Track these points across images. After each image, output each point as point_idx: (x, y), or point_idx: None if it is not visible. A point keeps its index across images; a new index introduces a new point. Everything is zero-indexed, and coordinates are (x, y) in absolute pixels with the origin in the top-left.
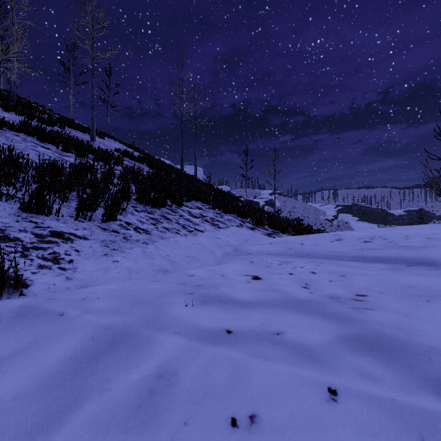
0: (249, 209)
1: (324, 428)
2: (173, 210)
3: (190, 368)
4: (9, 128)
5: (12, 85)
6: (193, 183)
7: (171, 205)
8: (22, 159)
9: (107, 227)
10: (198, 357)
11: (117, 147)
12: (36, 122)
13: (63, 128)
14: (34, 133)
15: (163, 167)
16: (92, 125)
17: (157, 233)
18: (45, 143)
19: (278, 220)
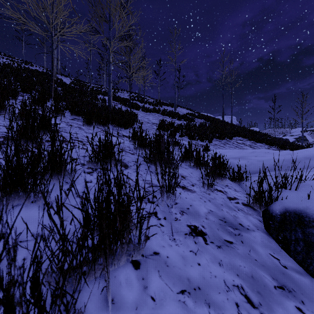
0: (274, 140)
1: (278, 152)
2: (228, 141)
3: (258, 151)
4: (152, 112)
5: (139, 90)
6: (234, 127)
7: (226, 139)
8: (174, 124)
9: (210, 144)
10: (258, 151)
11: (185, 111)
12: (151, 106)
13: (161, 106)
14: (159, 112)
15: (213, 119)
16: (175, 102)
17: (227, 148)
18: (164, 116)
19: (298, 146)
